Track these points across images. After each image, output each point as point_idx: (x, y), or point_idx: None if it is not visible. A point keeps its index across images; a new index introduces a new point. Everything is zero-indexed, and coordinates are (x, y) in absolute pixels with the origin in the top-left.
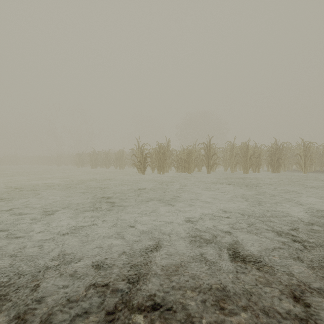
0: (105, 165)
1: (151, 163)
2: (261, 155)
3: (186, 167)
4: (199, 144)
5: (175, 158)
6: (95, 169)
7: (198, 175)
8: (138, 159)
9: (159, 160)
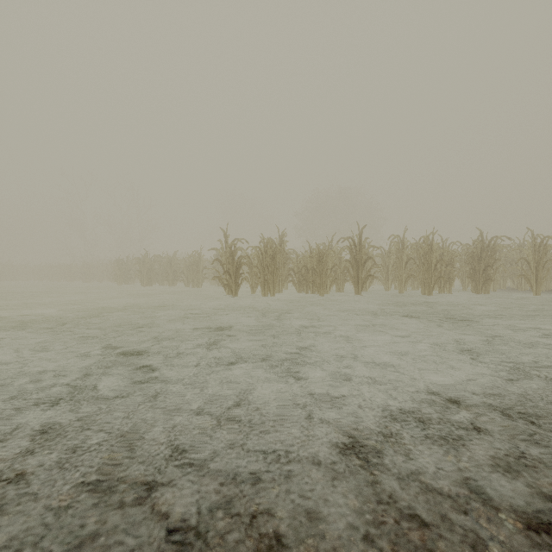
0: (166, 280)
1: (249, 275)
2: (455, 261)
3: (316, 284)
4: (340, 239)
5: (295, 267)
6: (150, 287)
7: (339, 299)
8: (226, 268)
9: (264, 269)
